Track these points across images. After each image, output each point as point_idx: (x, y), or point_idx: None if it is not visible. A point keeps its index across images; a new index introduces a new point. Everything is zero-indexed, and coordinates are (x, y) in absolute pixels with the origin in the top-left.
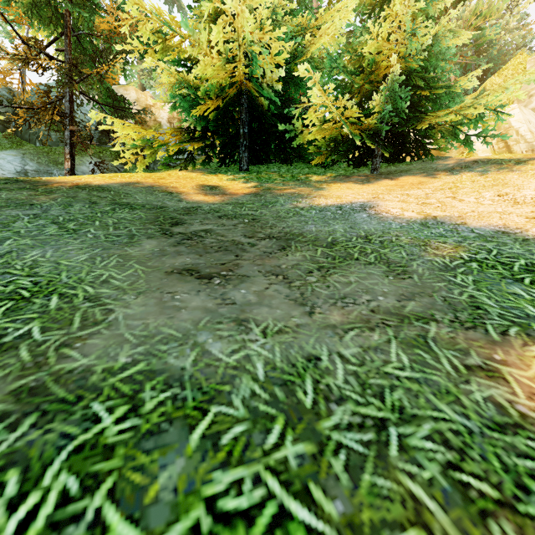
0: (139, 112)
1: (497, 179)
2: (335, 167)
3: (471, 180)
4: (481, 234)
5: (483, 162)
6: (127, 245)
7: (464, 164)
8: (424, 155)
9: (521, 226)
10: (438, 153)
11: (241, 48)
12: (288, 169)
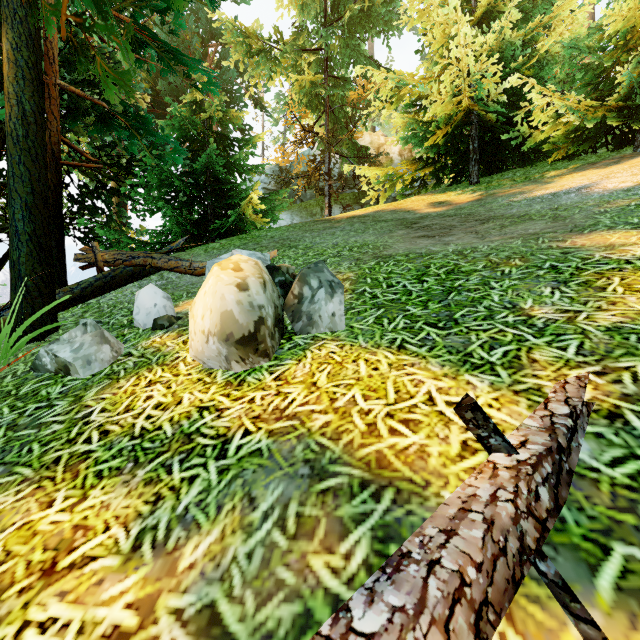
0: (377, 155)
1: None
2: (588, 156)
3: None
4: None
5: None
6: (390, 233)
7: None
8: None
9: None
10: None
11: (465, 81)
12: (525, 171)
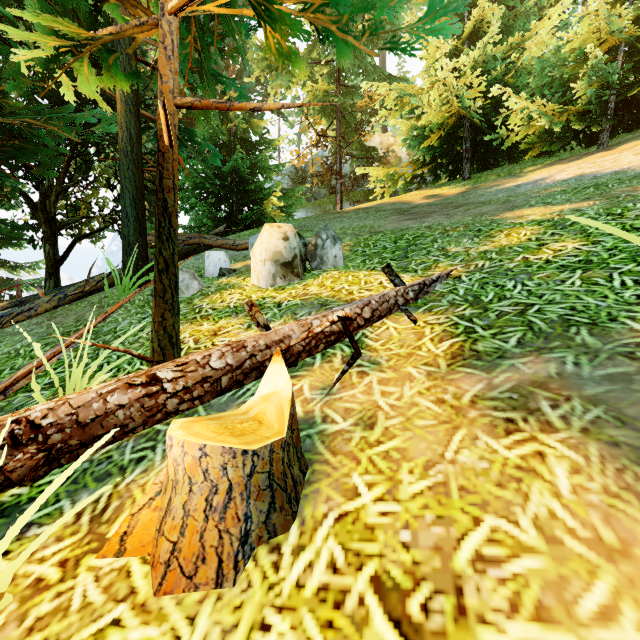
0: (383, 156)
1: None
2: (564, 153)
3: None
4: (596, 176)
5: None
6: (385, 218)
7: None
8: None
9: None
10: None
11: (453, 92)
12: (511, 168)
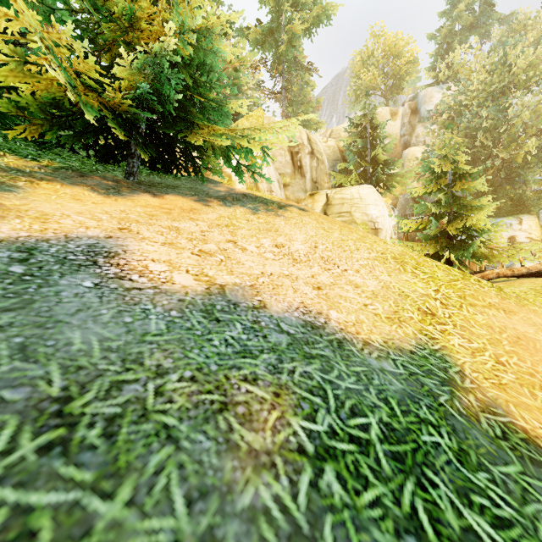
0: None
1: (269, 222)
2: (66, 152)
3: (246, 219)
4: (292, 335)
5: (252, 198)
6: None
7: (235, 195)
8: (194, 173)
9: (319, 306)
10: (204, 172)
11: None
12: None
